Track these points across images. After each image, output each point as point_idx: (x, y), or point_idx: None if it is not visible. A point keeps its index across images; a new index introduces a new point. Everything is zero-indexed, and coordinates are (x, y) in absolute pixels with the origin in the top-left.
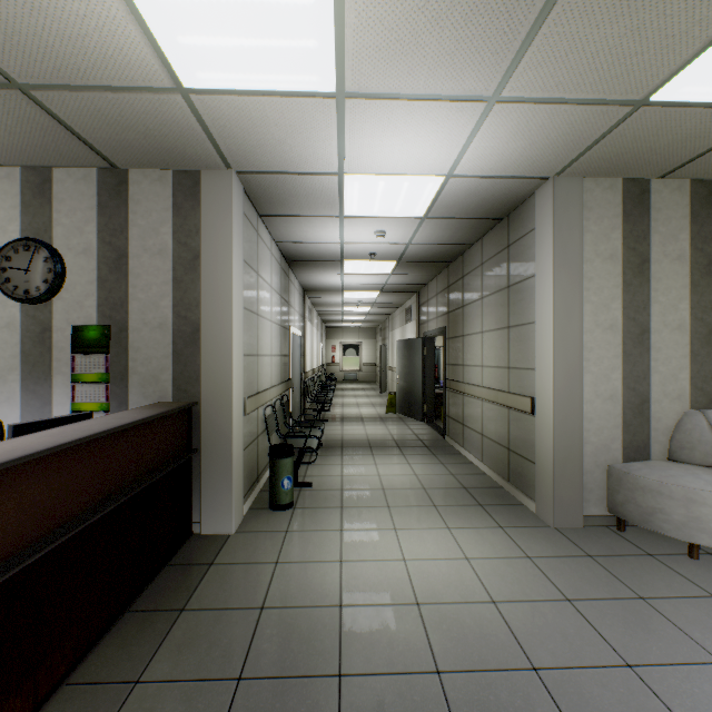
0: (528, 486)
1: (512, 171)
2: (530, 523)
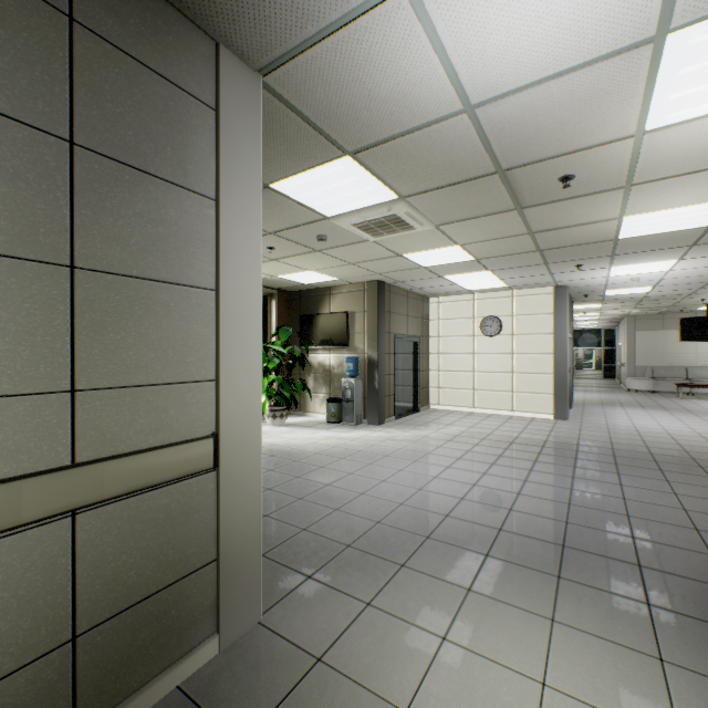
0: (188, 630)
1: (324, 55)
2: (270, 640)
